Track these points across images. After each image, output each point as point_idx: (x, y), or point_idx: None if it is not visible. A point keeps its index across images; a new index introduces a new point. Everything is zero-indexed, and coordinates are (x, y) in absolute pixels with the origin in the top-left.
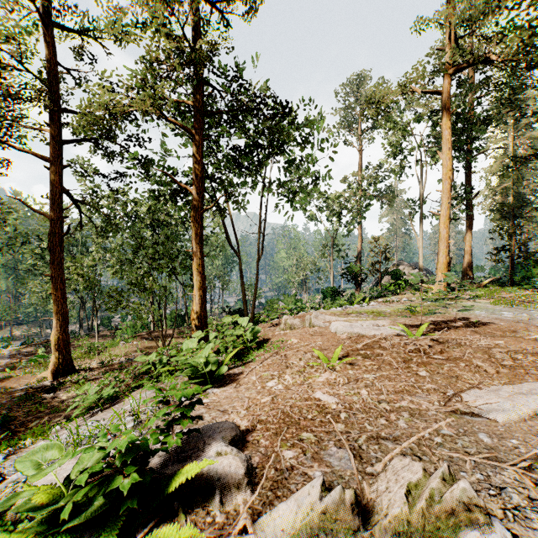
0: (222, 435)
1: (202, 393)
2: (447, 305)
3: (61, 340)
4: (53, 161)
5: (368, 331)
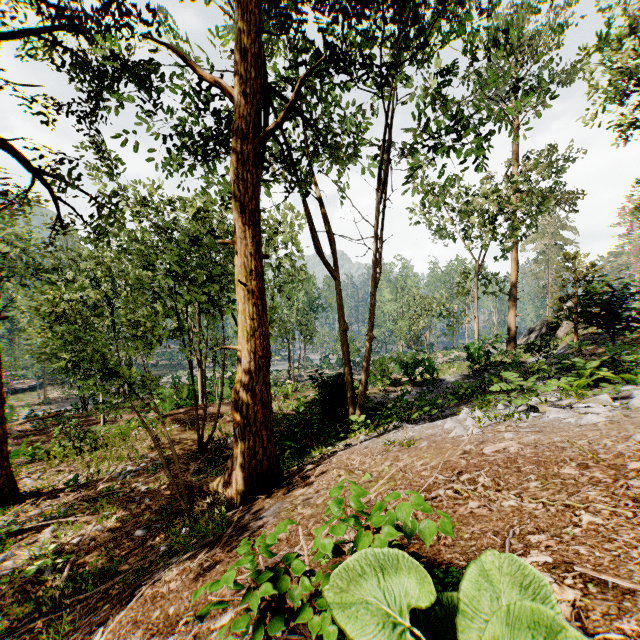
0: None
1: None
2: None
3: None
4: None
5: None
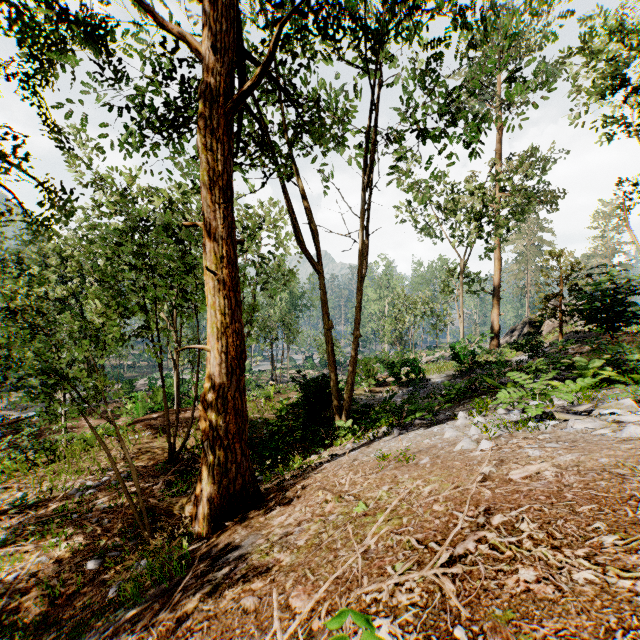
0: None
1: None
2: None
3: None
4: None
5: None
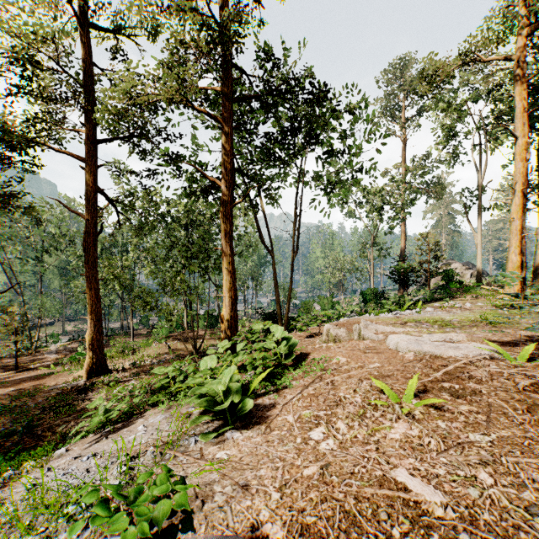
0: None
1: (218, 437)
2: (532, 313)
3: (95, 339)
4: (87, 161)
5: (444, 350)
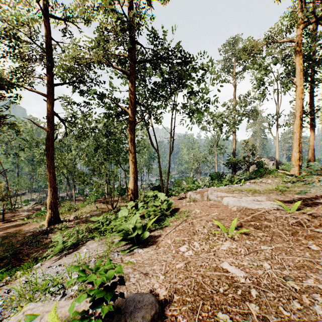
0: (142, 312)
1: (130, 252)
2: (304, 186)
3: (52, 202)
4: (48, 96)
5: (253, 205)
